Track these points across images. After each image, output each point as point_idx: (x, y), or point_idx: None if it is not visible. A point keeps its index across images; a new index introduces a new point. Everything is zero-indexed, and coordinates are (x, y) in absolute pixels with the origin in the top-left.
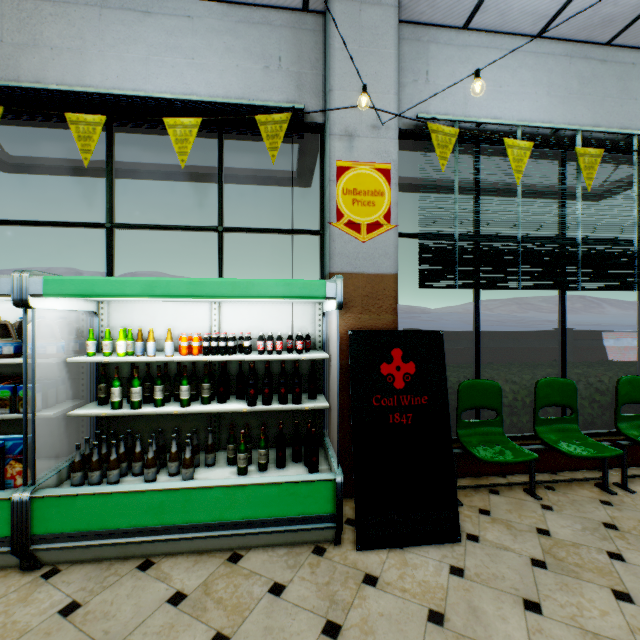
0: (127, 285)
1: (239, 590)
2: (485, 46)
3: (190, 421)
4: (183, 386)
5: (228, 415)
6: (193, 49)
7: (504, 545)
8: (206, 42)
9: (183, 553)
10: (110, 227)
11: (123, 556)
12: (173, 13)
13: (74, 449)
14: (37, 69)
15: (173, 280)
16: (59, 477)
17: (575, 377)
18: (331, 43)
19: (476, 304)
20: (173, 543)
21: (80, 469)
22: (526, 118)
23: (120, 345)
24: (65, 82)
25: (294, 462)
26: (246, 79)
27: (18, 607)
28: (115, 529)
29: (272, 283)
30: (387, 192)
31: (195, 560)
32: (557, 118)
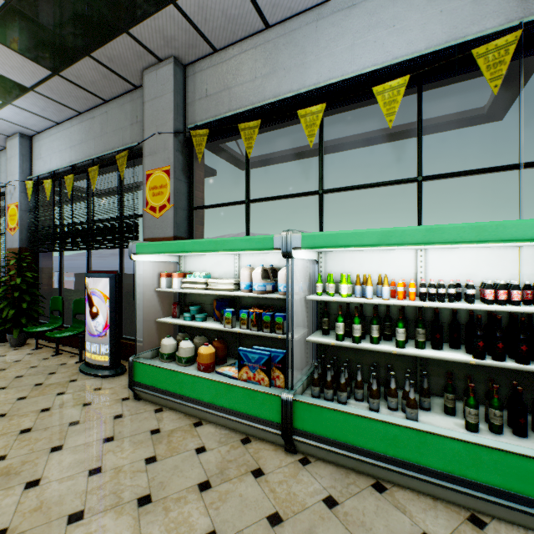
0: (364, 236)
1: None
2: None
3: (394, 360)
4: (399, 328)
5: (434, 361)
6: (393, 17)
7: None
8: (406, 4)
9: (411, 489)
10: (321, 193)
11: (356, 469)
12: None
13: (300, 365)
14: (275, 88)
15: (407, 229)
16: (302, 387)
17: None
18: None
19: None
20: (405, 477)
21: (318, 384)
22: None
23: (343, 288)
24: (292, 90)
25: None
26: (451, 20)
27: (292, 481)
28: (353, 445)
29: (532, 223)
30: None
31: (428, 503)
32: None
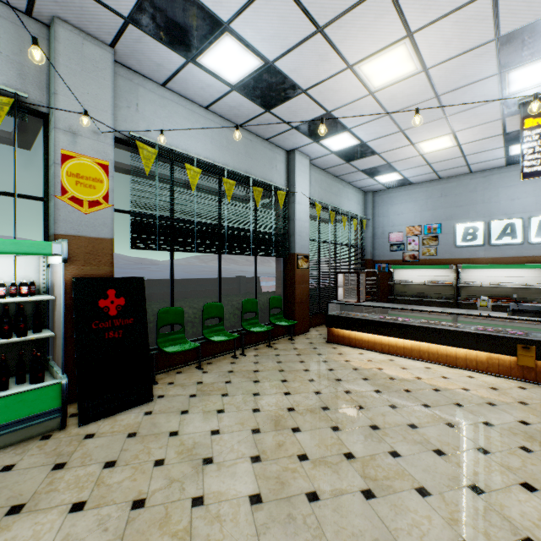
0: None
1: None
2: (176, 102)
3: None
4: None
5: None
6: None
7: (178, 394)
8: None
9: None
10: None
11: None
12: None
13: None
14: None
15: None
16: None
17: (227, 302)
18: (56, 57)
19: (171, 260)
20: None
21: None
22: (200, 153)
23: None
24: None
25: (19, 384)
26: None
27: None
28: None
29: None
30: (106, 181)
31: None
32: (216, 158)
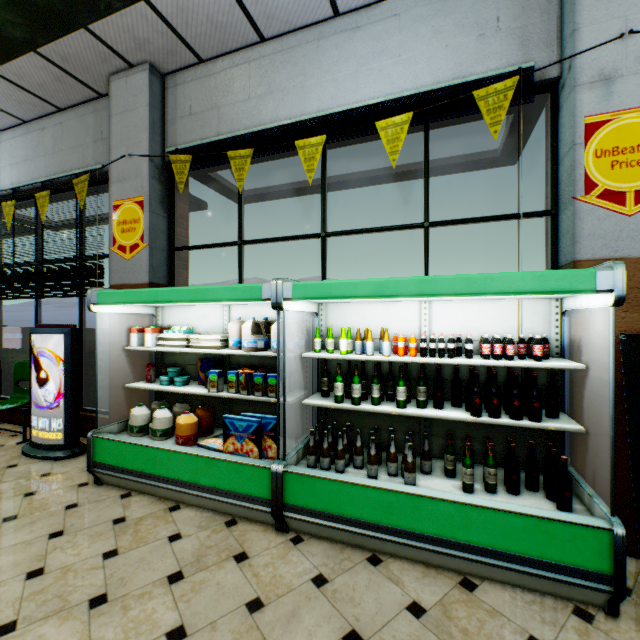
0: (359, 287)
1: (485, 627)
2: None
3: (398, 422)
4: (400, 387)
5: (438, 421)
6: (399, 46)
7: None
8: (412, 34)
9: (407, 559)
10: (324, 236)
11: (352, 543)
12: (380, 18)
13: (299, 432)
14: (272, 112)
15: (402, 279)
16: (297, 456)
17: None
18: None
19: None
20: (400, 546)
21: (313, 453)
22: None
23: (342, 343)
24: (291, 116)
25: (529, 490)
26: (456, 57)
27: (280, 563)
28: (348, 517)
29: (516, 276)
30: None
31: (422, 571)
32: None
